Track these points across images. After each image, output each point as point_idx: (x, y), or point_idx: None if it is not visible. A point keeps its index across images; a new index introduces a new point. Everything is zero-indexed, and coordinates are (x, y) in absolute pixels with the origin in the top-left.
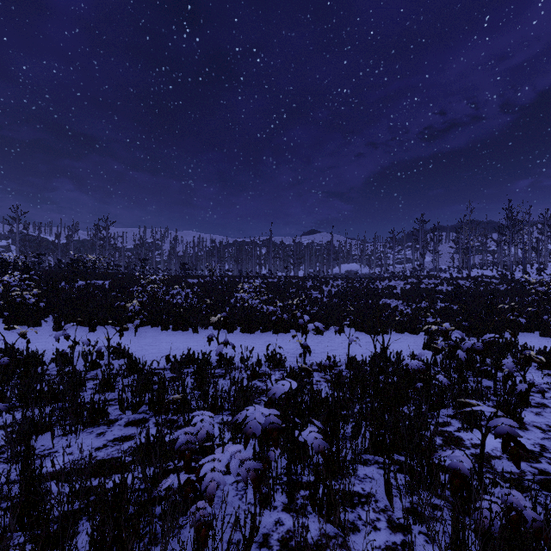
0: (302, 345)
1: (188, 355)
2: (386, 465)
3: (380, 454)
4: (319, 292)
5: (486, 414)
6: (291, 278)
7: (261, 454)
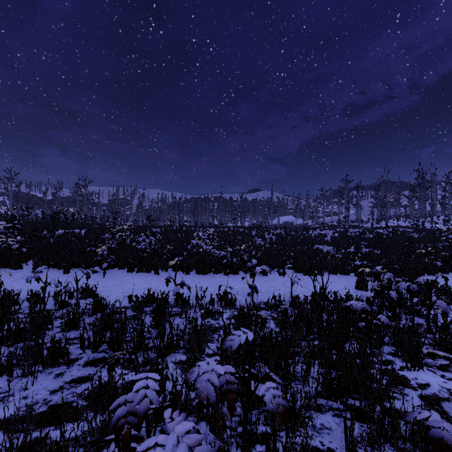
0: (250, 285)
1: (149, 295)
2: (341, 411)
3: (334, 398)
4: (262, 239)
5: (424, 352)
6: (238, 228)
7: (214, 404)
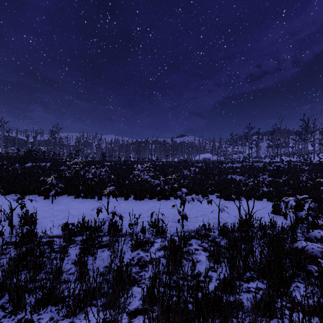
0: (180, 212)
1: (82, 223)
2: None
3: None
4: (188, 170)
5: None
6: (170, 162)
7: None
